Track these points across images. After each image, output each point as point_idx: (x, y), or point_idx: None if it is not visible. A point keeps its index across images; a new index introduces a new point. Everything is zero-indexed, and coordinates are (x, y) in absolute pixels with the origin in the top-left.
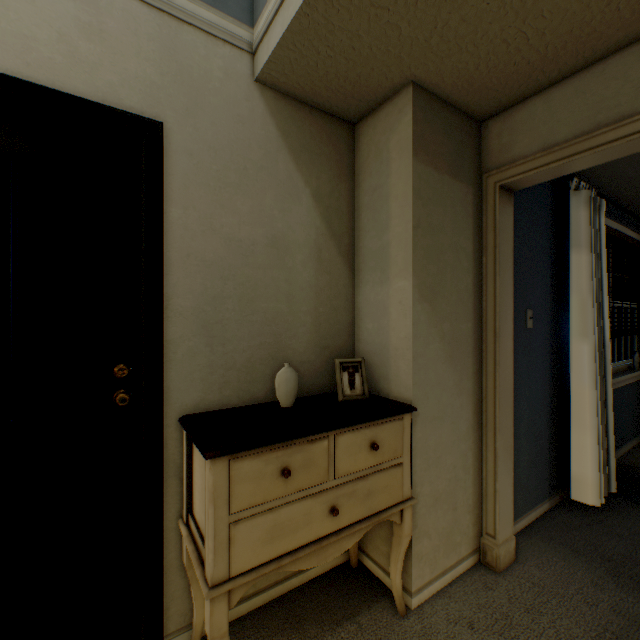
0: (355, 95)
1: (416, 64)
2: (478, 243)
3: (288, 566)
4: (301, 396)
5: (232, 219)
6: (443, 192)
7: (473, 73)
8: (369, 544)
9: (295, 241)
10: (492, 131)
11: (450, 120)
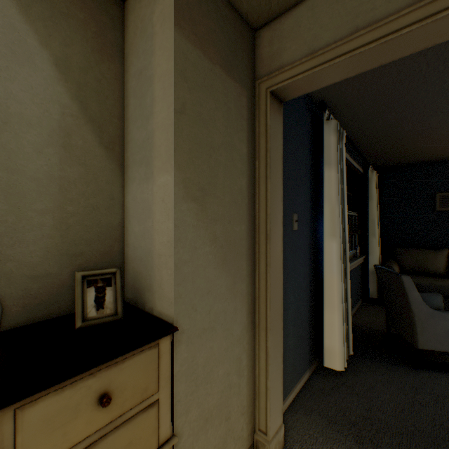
0: None
1: None
2: (252, 147)
3: None
4: (34, 321)
5: None
6: (215, 84)
7: None
8: None
9: (21, 115)
10: (264, 39)
11: (223, 11)
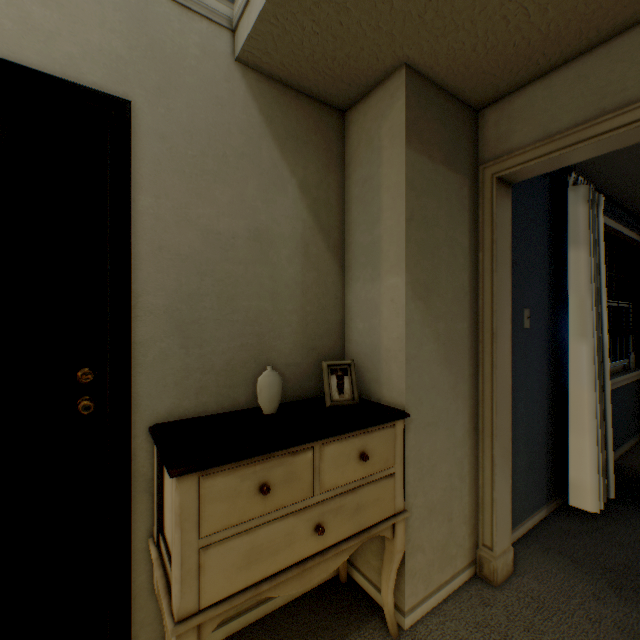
0: (344, 78)
1: (409, 43)
2: (474, 238)
3: (268, 592)
4: (286, 401)
5: (210, 210)
6: (438, 183)
7: (470, 55)
8: (359, 558)
9: (280, 235)
10: (489, 120)
11: (445, 107)
